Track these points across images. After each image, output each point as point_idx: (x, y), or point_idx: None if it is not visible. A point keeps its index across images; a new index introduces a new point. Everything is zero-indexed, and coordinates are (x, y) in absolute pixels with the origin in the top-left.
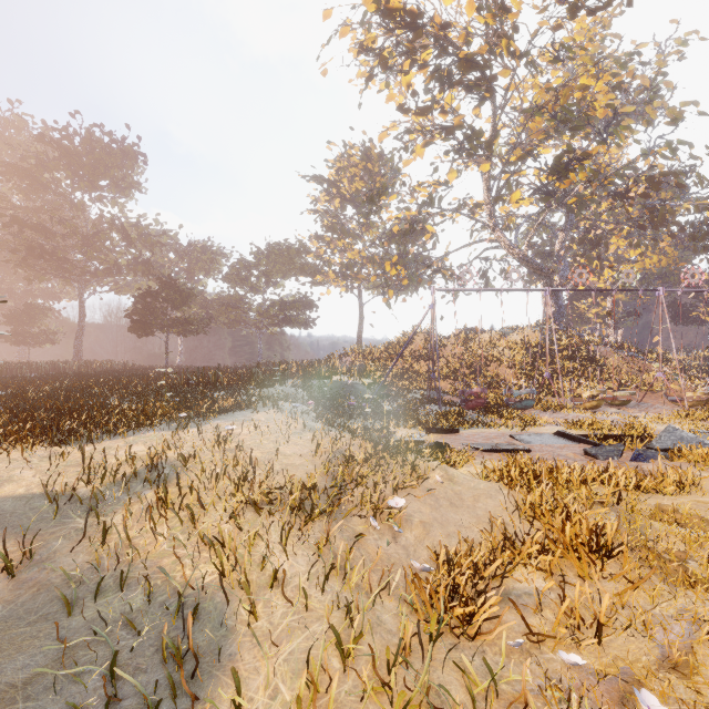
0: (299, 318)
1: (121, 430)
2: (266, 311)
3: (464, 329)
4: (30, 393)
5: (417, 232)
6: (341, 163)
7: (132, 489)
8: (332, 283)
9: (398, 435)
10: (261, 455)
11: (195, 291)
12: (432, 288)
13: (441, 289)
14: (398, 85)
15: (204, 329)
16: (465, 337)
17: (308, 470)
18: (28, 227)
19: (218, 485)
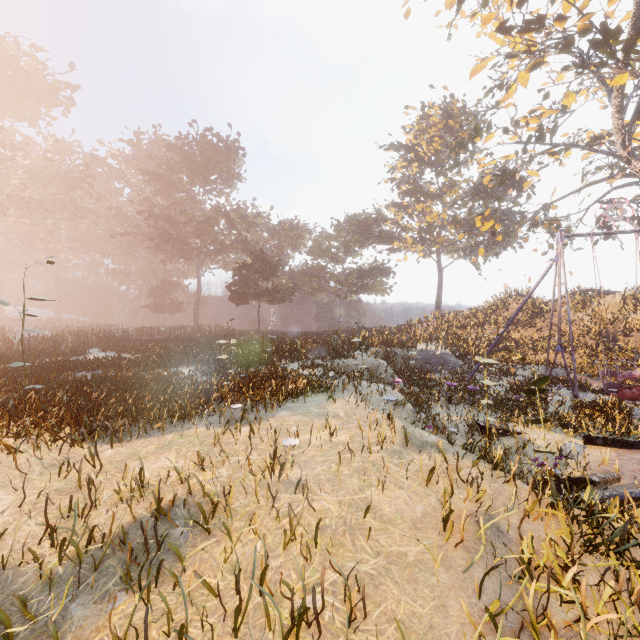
0: (376, 285)
1: (156, 425)
2: (345, 280)
3: (577, 290)
4: (130, 358)
5: (506, 185)
6: (419, 125)
7: (103, 578)
8: (410, 248)
9: (536, 443)
10: (338, 512)
11: (282, 263)
12: (558, 234)
13: (572, 235)
14: (496, 4)
15: (289, 297)
16: (581, 299)
17: (440, 590)
18: (160, 219)
19: (247, 610)
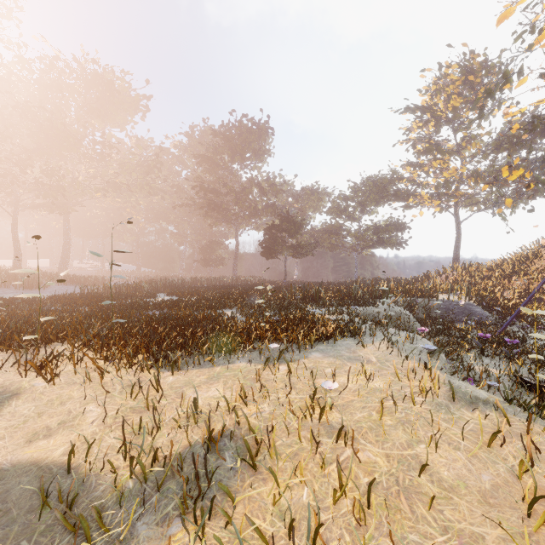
0: (391, 239)
1: (207, 358)
2: (361, 235)
3: None
4: (187, 301)
5: (535, 133)
6: (436, 85)
7: (164, 500)
8: (425, 204)
9: None
10: (387, 467)
11: (305, 222)
12: None
13: None
14: None
15: (311, 252)
16: None
17: None
18: (208, 192)
19: None
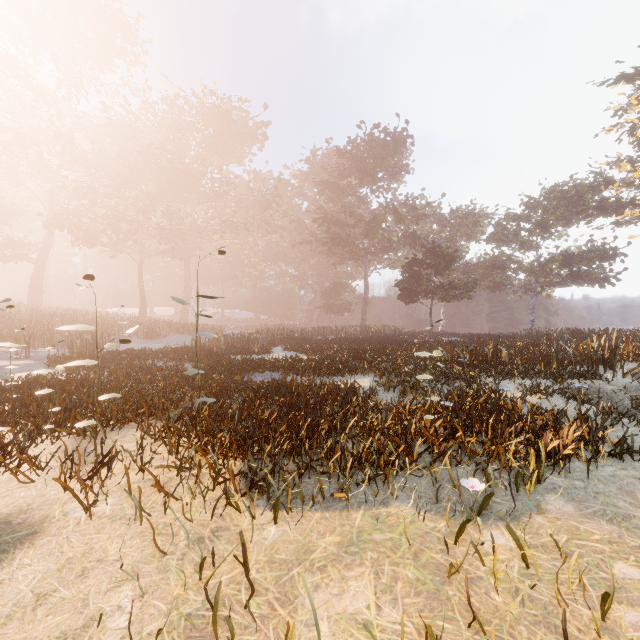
0: (592, 273)
1: (338, 494)
2: (541, 269)
3: None
4: (306, 360)
5: None
6: None
7: None
8: None
9: None
10: None
11: (458, 254)
12: None
13: None
14: None
15: (468, 293)
16: None
17: None
18: (332, 224)
19: None
